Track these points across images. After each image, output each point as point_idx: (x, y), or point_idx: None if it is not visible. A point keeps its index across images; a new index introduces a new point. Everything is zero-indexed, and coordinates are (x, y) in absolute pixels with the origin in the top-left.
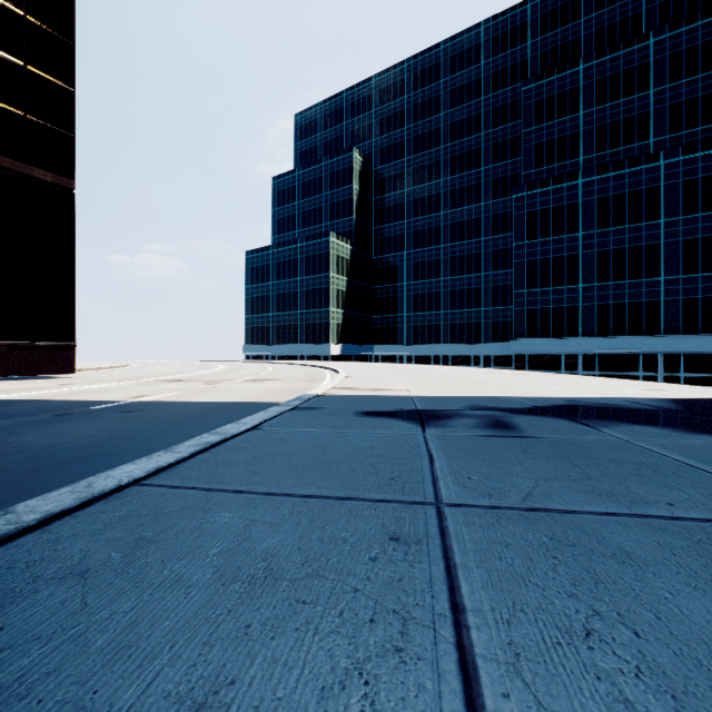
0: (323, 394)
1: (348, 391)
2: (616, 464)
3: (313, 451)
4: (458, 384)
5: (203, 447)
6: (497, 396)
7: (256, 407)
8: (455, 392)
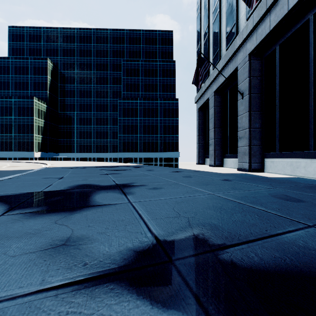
0: (48, 167)
1: (55, 166)
2: (91, 169)
3: (55, 170)
4: (86, 165)
5: (37, 170)
6: (91, 166)
7: (31, 170)
8: (82, 166)
